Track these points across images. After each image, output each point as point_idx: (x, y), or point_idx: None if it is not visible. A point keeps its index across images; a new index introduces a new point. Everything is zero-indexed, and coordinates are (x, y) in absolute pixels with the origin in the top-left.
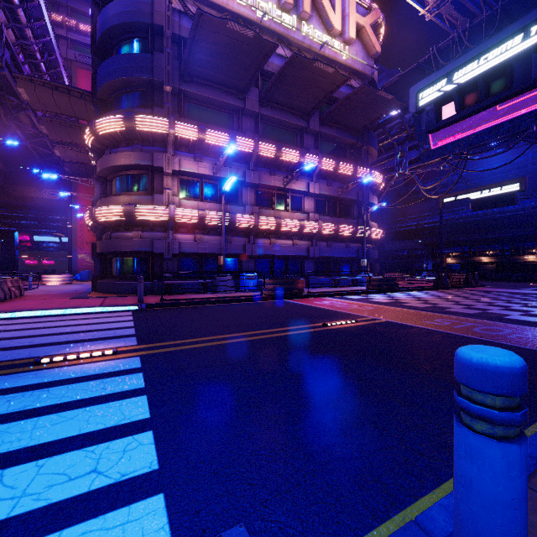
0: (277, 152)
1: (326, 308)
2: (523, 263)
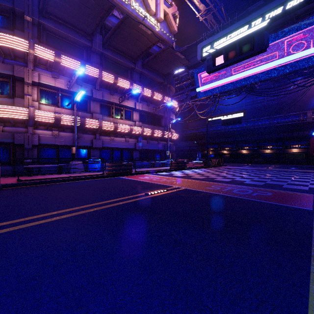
0: (115, 79)
1: (147, 181)
2: (241, 154)
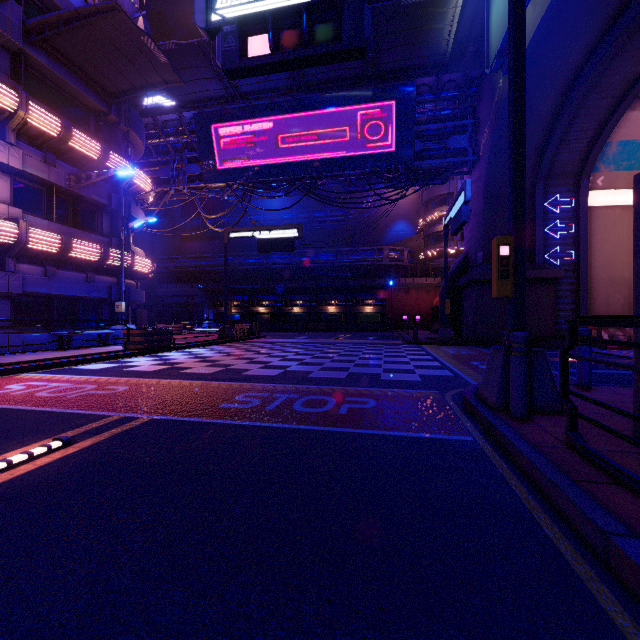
0: None
1: (2, 406)
2: (291, 314)
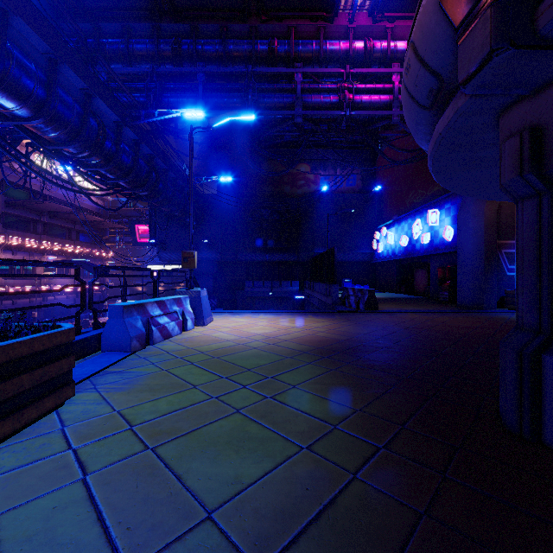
0: (63, 248)
1: None
2: None
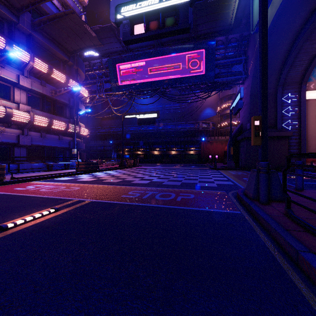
0: None
1: (27, 195)
2: (153, 155)
